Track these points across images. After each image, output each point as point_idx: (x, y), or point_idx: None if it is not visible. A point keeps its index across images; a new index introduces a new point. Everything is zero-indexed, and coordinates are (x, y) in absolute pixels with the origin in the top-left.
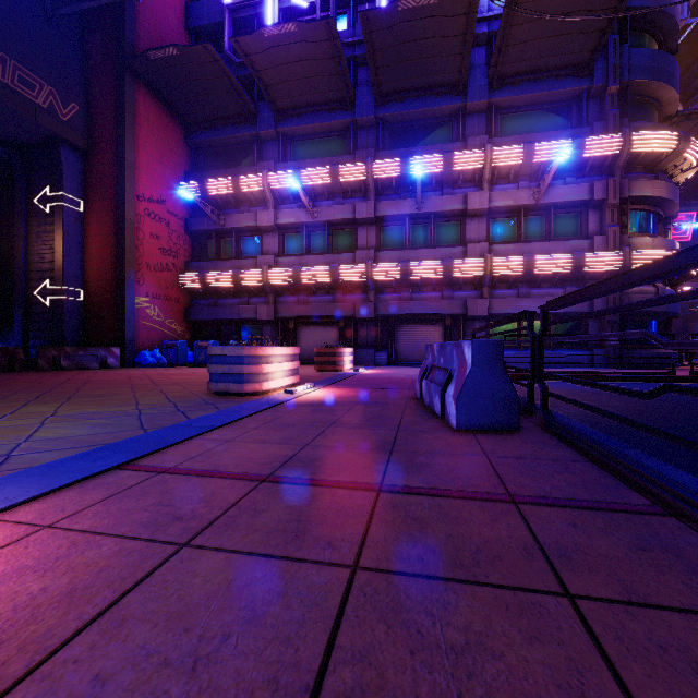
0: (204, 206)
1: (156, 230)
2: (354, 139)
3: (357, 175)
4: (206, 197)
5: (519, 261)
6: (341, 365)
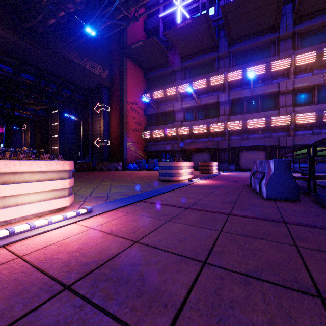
0: (152, 103)
1: (134, 115)
2: (218, 64)
3: (219, 81)
4: (152, 100)
5: (313, 115)
6: (212, 170)
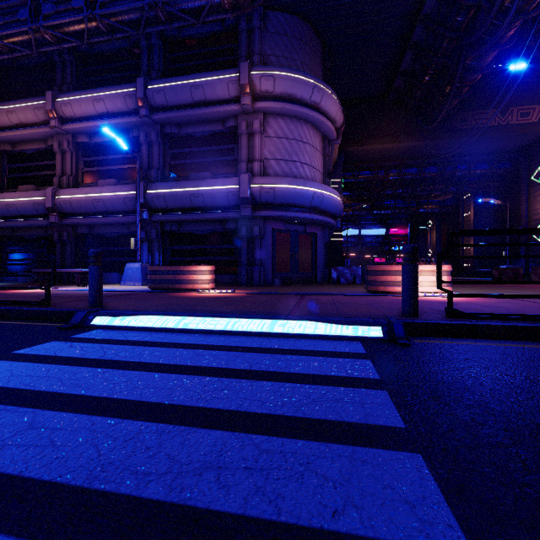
0: None
1: None
2: None
3: None
4: None
5: None
6: None
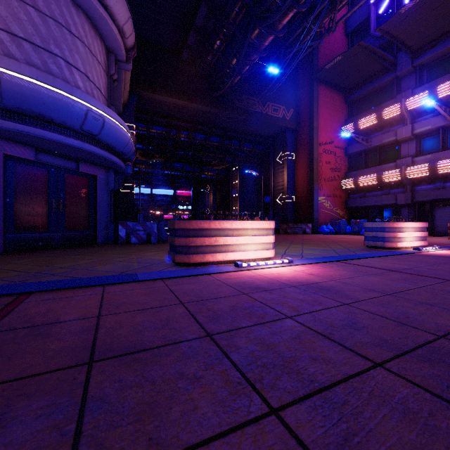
0: (357, 138)
1: (328, 159)
2: None
3: None
4: (358, 131)
5: None
6: None
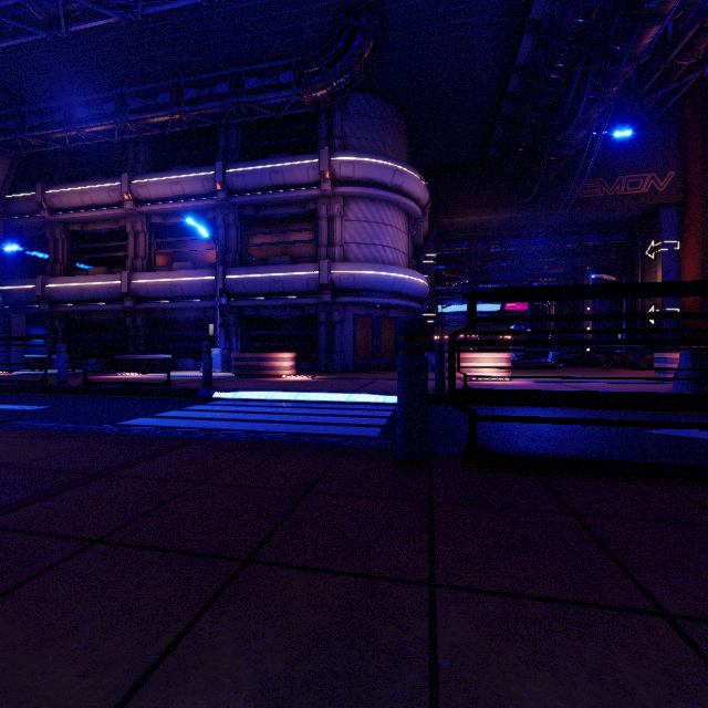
0: None
1: None
2: None
3: None
4: None
5: None
6: None
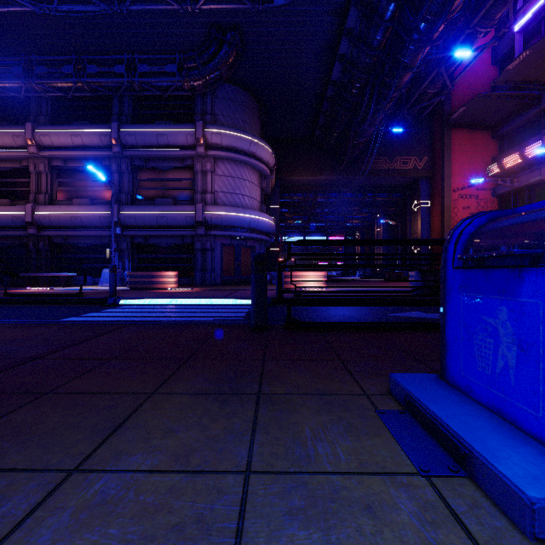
0: (494, 181)
1: (467, 204)
2: None
3: None
4: (504, 170)
5: None
6: None
